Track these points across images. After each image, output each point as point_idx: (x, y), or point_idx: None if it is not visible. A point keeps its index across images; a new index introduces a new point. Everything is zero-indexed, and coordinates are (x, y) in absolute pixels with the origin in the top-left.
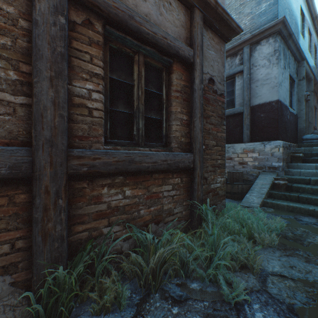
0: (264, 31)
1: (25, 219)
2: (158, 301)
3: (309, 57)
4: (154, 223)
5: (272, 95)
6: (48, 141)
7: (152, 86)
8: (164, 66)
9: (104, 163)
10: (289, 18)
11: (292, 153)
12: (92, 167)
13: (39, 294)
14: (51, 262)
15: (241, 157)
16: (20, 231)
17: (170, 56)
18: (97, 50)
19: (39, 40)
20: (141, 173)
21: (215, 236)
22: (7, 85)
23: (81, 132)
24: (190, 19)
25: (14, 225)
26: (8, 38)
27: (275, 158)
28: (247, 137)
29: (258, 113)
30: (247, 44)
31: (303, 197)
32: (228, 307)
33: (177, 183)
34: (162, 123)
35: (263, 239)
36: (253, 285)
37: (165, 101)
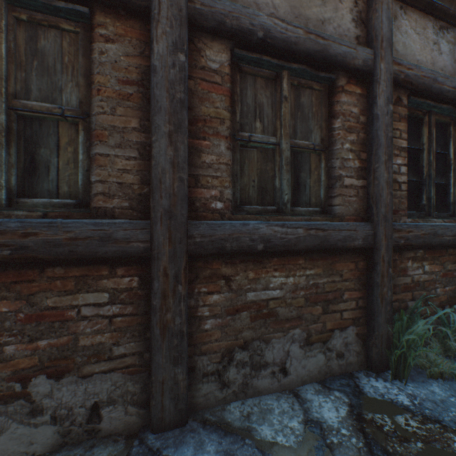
0: None
1: (362, 282)
2: None
3: None
4: (448, 306)
5: None
6: (383, 217)
7: (437, 145)
8: (451, 120)
9: (414, 236)
10: None
11: None
12: (406, 240)
13: (379, 348)
14: (385, 322)
15: None
16: (359, 292)
17: None
18: (403, 124)
19: (378, 131)
20: (437, 247)
21: None
22: (353, 173)
23: (393, 206)
24: None
25: (357, 286)
26: (354, 134)
27: None
28: None
29: None
30: None
31: None
32: None
33: None
34: (447, 189)
35: None
36: None
37: (452, 161)
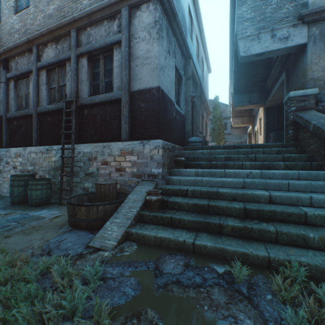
0: None
1: None
2: None
3: (197, 65)
4: None
5: (152, 80)
6: None
7: None
8: None
9: None
10: (175, 1)
11: (175, 156)
12: None
13: None
14: None
15: (118, 161)
16: None
17: None
18: None
19: None
20: None
21: None
22: None
23: None
24: None
25: None
26: None
27: (155, 163)
28: (125, 133)
29: (139, 102)
30: (126, 6)
31: (176, 218)
32: None
33: None
34: None
35: None
36: None
37: None
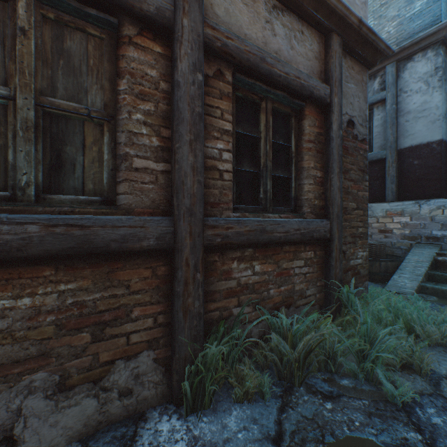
0: (419, 41)
1: (164, 293)
2: (305, 395)
3: None
4: (284, 307)
5: (431, 133)
6: (188, 210)
7: (279, 136)
8: (293, 111)
9: (236, 233)
10: None
11: None
12: (225, 238)
13: (181, 374)
14: (191, 340)
15: (382, 223)
16: (161, 305)
17: (301, 98)
18: (227, 103)
19: (180, 103)
20: (271, 245)
21: (368, 325)
22: (150, 153)
23: (212, 198)
24: (325, 47)
25: (156, 298)
26: (152, 103)
27: (437, 224)
28: (391, 194)
29: (409, 159)
30: (392, 62)
31: None
32: (394, 408)
33: (310, 257)
34: (290, 183)
35: (429, 335)
36: (423, 388)
37: (294, 155)
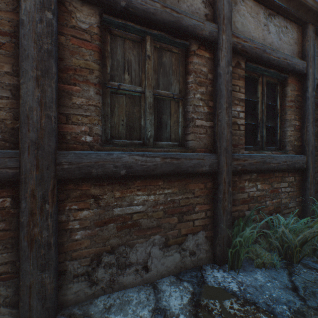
0: None
1: (210, 198)
2: (303, 269)
3: None
4: (275, 213)
5: None
6: (224, 149)
7: (268, 99)
8: (278, 81)
9: (249, 164)
10: None
11: None
12: (243, 166)
13: (221, 246)
14: (226, 227)
15: None
16: (208, 205)
17: (285, 72)
18: (242, 82)
19: (221, 85)
20: (267, 172)
21: None
22: (203, 116)
23: (234, 142)
24: (301, 34)
25: (206, 201)
26: (204, 87)
27: None
28: None
29: None
30: None
31: None
32: None
33: (291, 181)
34: (276, 130)
35: None
36: None
37: (279, 111)
